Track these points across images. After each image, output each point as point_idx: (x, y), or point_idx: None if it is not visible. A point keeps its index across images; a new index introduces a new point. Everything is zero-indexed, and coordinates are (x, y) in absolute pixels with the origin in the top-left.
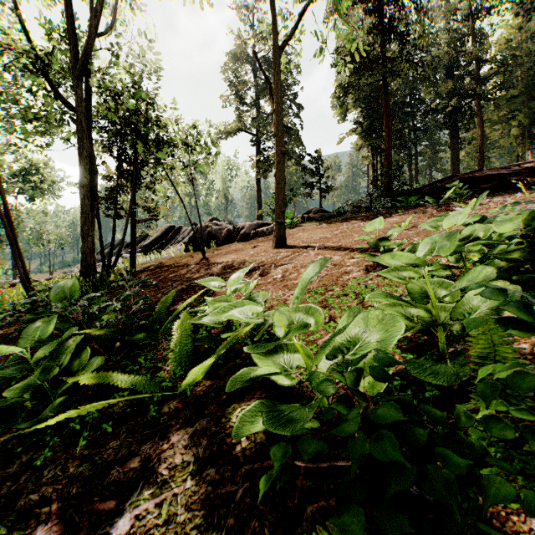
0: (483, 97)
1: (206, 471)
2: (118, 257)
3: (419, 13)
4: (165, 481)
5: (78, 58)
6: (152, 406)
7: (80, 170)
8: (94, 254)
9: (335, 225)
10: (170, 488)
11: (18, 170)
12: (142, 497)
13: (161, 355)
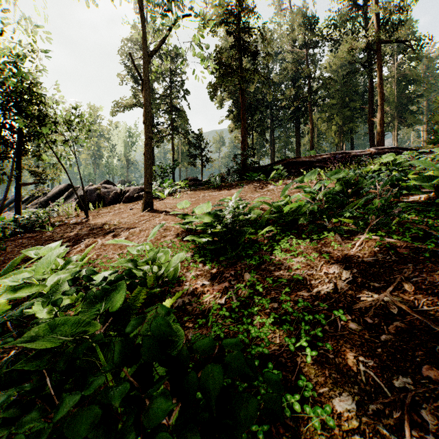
0: (314, 103)
1: None
2: None
3: (265, 40)
4: None
5: None
6: None
7: None
8: None
9: (199, 192)
10: None
11: None
12: None
13: None
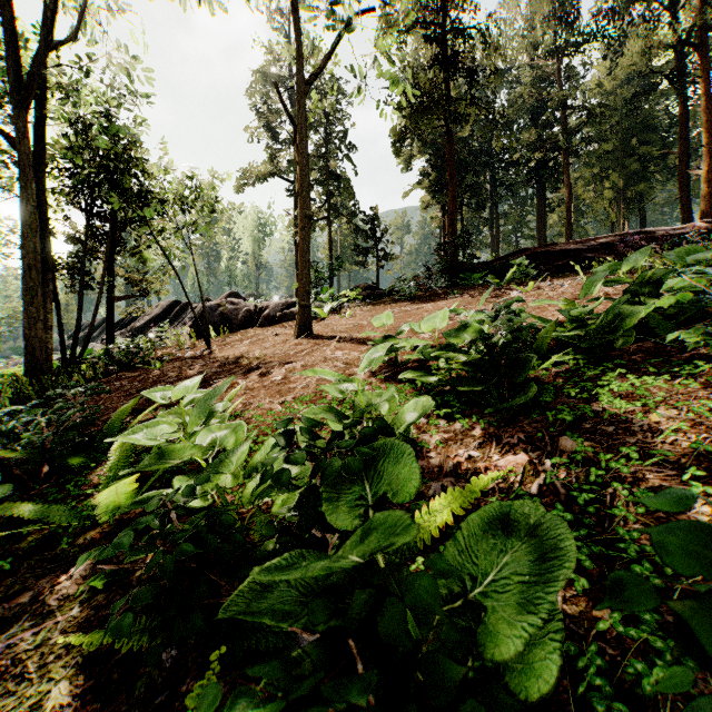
0: (572, 151)
1: (96, 597)
2: (85, 347)
3: (489, 47)
4: (52, 612)
5: (21, 78)
6: (66, 538)
7: (25, 230)
8: (48, 345)
9: (381, 307)
10: (54, 617)
11: None
12: (22, 629)
13: (99, 480)
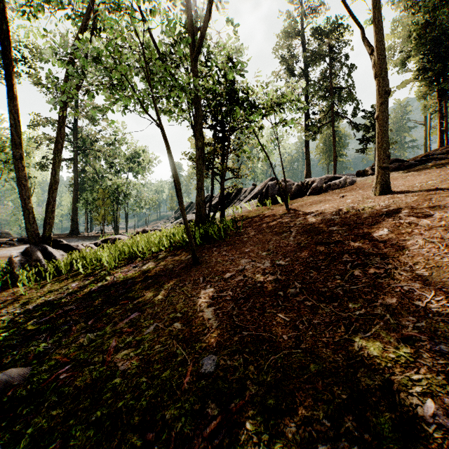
0: None
1: None
2: (217, 209)
3: None
4: None
5: (195, 42)
6: None
7: (196, 135)
8: (204, 206)
9: (433, 170)
10: None
11: (129, 155)
12: None
13: (446, 310)
